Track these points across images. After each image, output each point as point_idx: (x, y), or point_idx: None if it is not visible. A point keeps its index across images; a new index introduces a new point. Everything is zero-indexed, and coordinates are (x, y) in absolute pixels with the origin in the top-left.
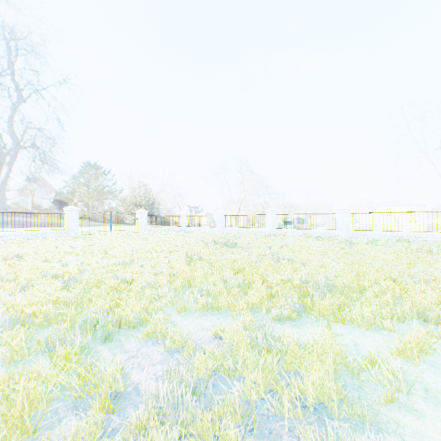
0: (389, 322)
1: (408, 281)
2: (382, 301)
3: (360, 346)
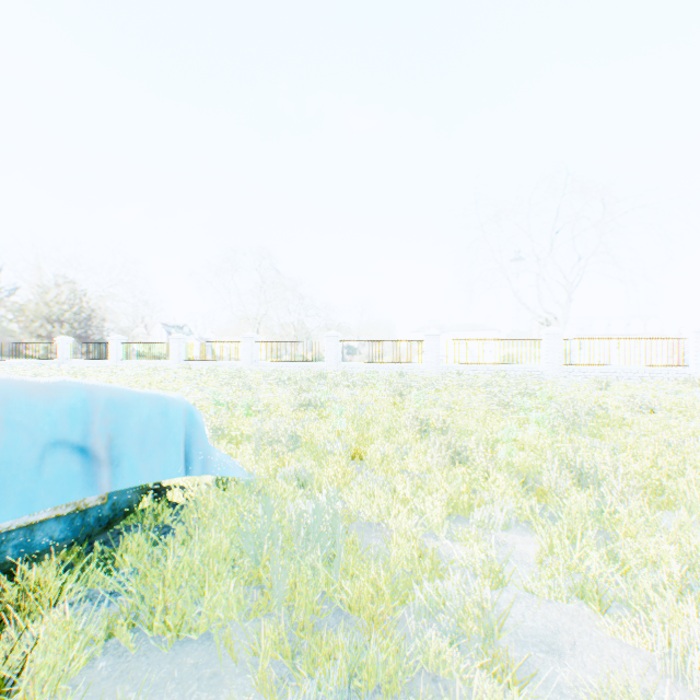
0: None
1: None
2: None
3: None
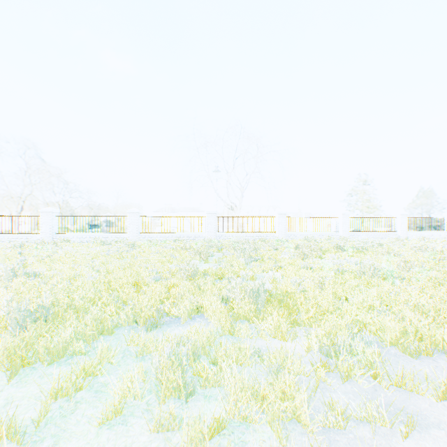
0: (91, 341)
1: (150, 281)
2: (94, 316)
3: (15, 403)
